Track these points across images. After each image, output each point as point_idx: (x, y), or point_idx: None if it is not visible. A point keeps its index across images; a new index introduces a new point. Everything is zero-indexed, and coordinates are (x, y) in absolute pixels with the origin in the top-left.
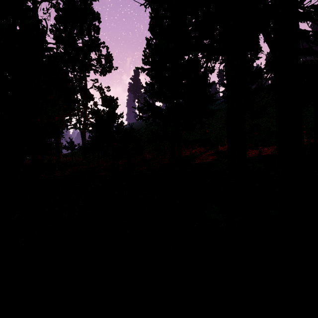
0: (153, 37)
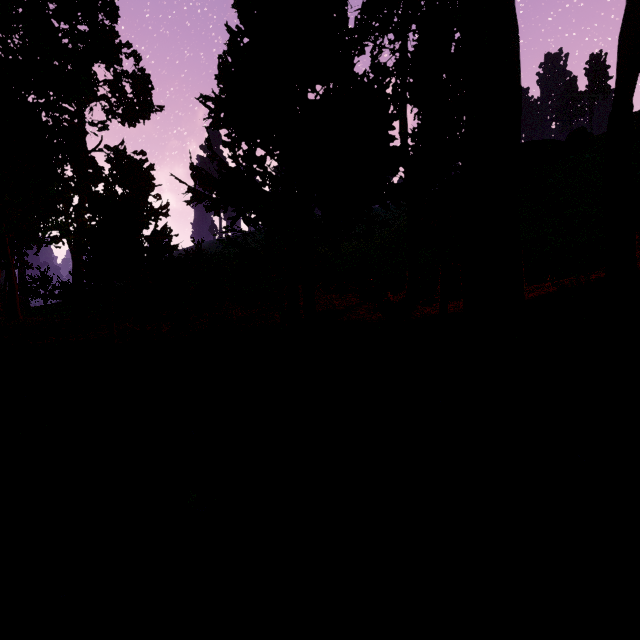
0: (246, 27)
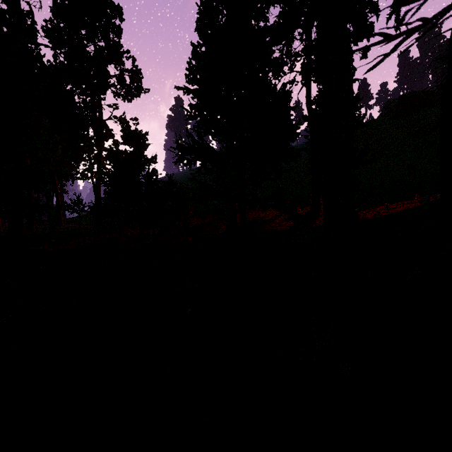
0: (203, 41)
